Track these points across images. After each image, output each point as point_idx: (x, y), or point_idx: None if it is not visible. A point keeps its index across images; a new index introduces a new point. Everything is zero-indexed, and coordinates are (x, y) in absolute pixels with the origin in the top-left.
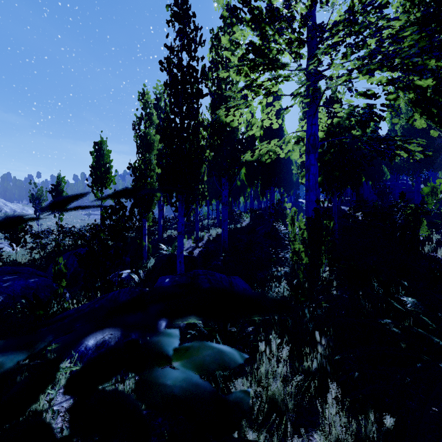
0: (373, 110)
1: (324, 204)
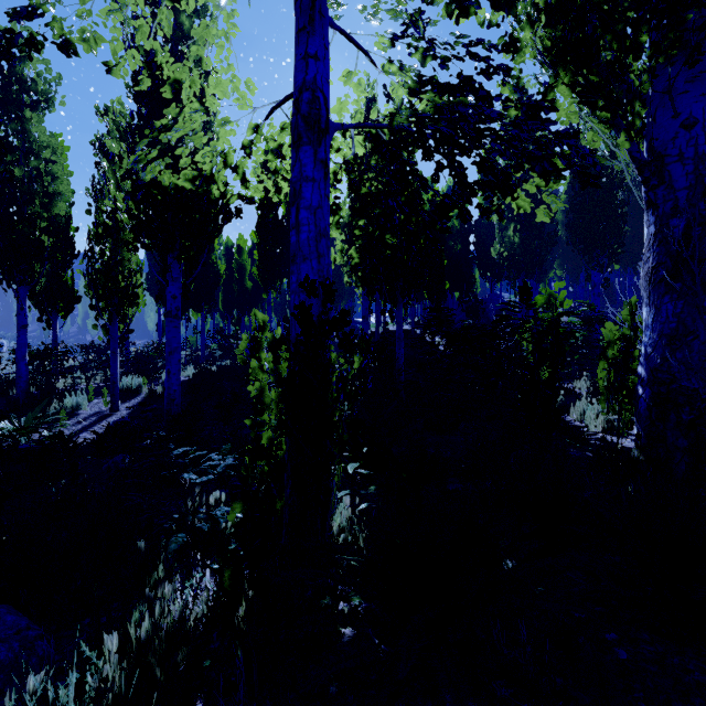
0: None
1: (394, 327)
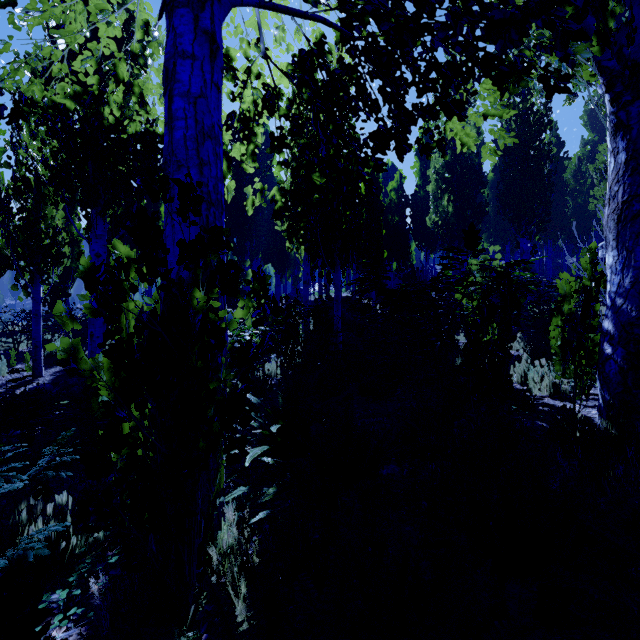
0: (397, 169)
1: None
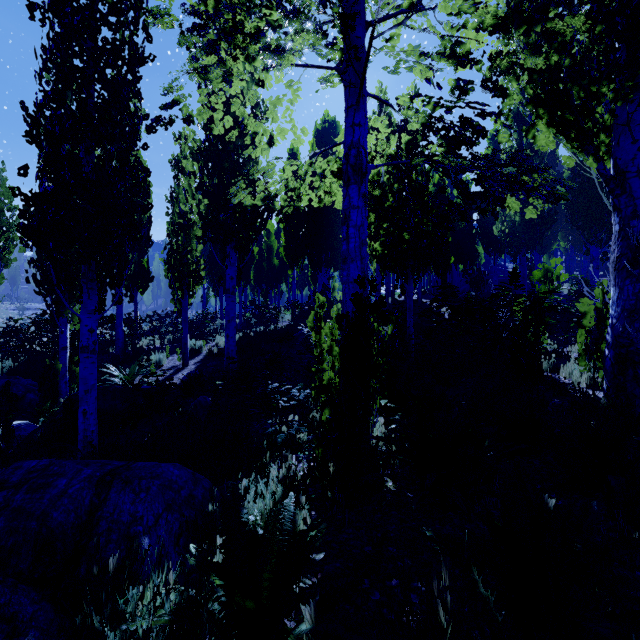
0: None
1: (402, 297)
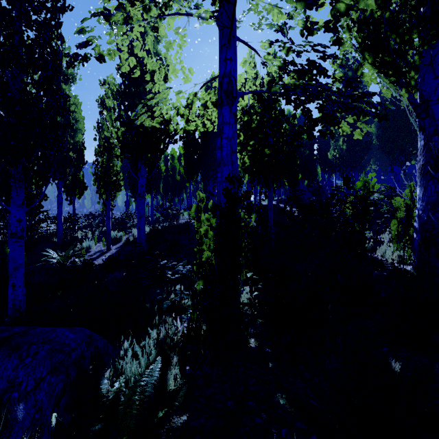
0: None
1: (265, 202)
